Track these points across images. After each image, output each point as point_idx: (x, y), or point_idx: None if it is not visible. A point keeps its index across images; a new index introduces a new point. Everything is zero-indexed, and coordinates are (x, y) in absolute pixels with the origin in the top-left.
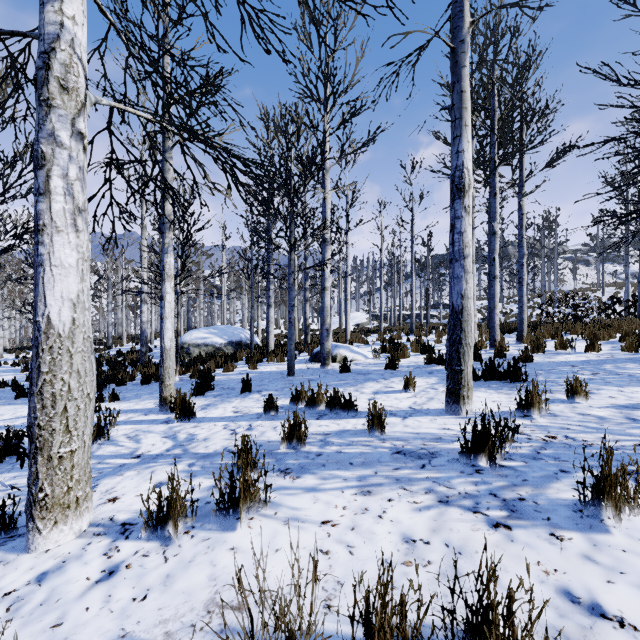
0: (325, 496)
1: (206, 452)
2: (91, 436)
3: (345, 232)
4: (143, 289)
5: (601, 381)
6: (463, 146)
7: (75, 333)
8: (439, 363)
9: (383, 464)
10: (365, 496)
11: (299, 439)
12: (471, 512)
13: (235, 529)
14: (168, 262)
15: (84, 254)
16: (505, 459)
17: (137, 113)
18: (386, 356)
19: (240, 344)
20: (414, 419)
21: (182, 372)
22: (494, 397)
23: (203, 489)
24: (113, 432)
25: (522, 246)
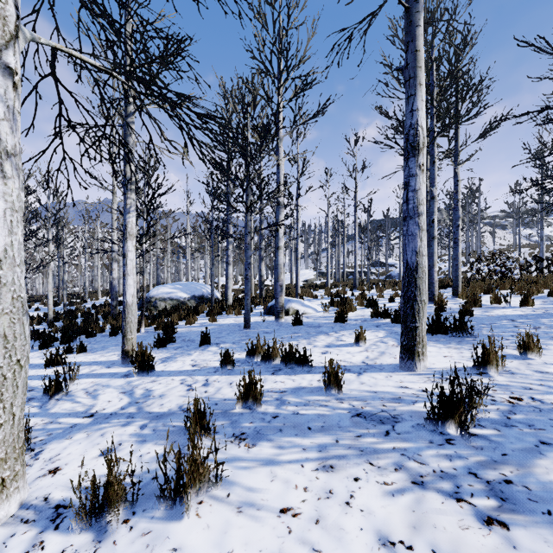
0: (283, 472)
1: (160, 411)
2: (24, 406)
3: (296, 198)
4: (113, 249)
5: (546, 336)
6: (417, 104)
7: (1, 292)
8: (385, 317)
9: (344, 430)
10: (328, 473)
11: (255, 398)
12: (453, 500)
13: (181, 518)
14: (130, 222)
15: (14, 204)
16: (474, 426)
17: (83, 58)
18: (334, 309)
19: (202, 298)
20: (369, 375)
21: (148, 324)
22: (445, 352)
23: (151, 459)
24: (73, 386)
25: (457, 210)
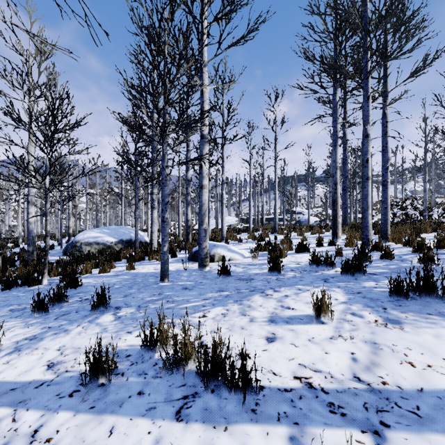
0: None
1: None
2: None
3: (221, 146)
4: (30, 191)
5: None
6: None
7: None
8: (327, 266)
9: None
10: None
11: None
12: None
13: None
14: None
15: None
16: None
17: None
18: (262, 255)
19: (130, 242)
20: None
21: (57, 273)
22: None
23: None
24: None
25: (386, 151)
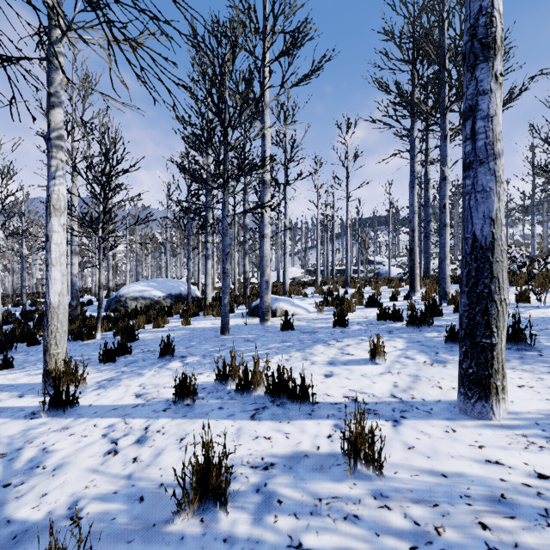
0: None
1: (29, 518)
2: None
3: (284, 186)
4: (73, 240)
5: None
6: None
7: None
8: (395, 319)
9: None
10: None
11: (212, 496)
12: None
13: None
14: (55, 191)
15: None
16: None
17: None
18: (329, 310)
19: (179, 297)
20: (414, 427)
21: (108, 328)
22: (513, 377)
23: None
24: None
25: None
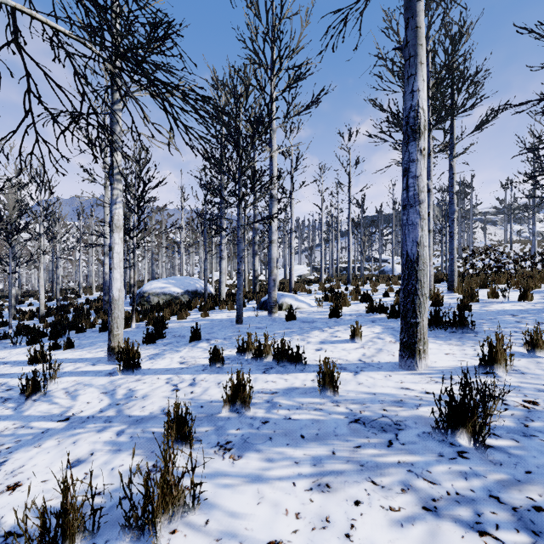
0: (272, 491)
1: (141, 415)
2: None
3: (290, 192)
4: (106, 243)
5: None
6: (418, 85)
7: None
8: (380, 311)
9: (341, 439)
10: (324, 494)
11: (243, 401)
12: (475, 533)
13: None
14: (116, 213)
15: None
16: (489, 435)
17: (49, 23)
18: (328, 304)
19: (195, 293)
20: (367, 375)
21: (139, 319)
22: (446, 349)
23: (124, 473)
24: (53, 385)
25: (453, 203)
